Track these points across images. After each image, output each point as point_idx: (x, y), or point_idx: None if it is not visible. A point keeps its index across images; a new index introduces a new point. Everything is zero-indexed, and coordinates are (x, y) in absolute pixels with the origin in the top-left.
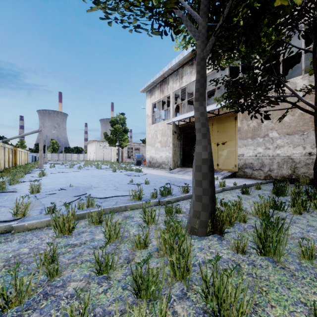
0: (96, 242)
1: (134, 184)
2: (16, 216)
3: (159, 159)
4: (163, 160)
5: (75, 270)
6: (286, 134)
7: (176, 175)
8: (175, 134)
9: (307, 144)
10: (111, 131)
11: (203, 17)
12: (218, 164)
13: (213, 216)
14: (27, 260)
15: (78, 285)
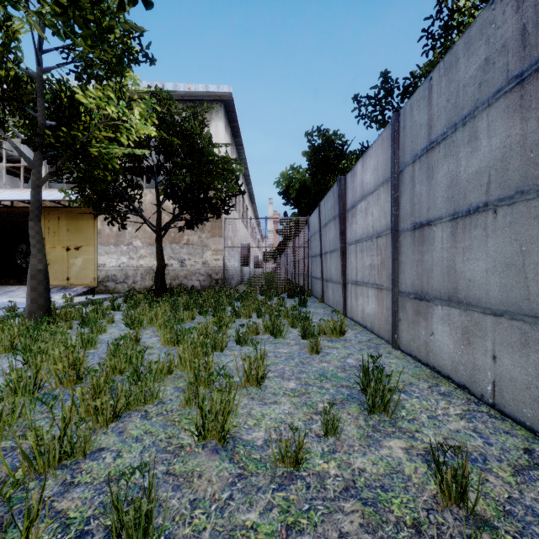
0: None
1: None
2: None
3: None
4: None
5: None
6: (149, 244)
7: None
8: None
9: (165, 256)
10: None
11: (39, 150)
12: (69, 278)
13: (48, 313)
14: None
15: None
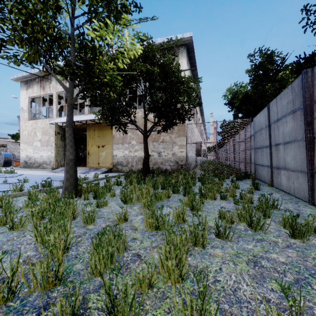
0: None
1: (10, 183)
2: None
3: (39, 158)
4: (44, 160)
5: None
6: (140, 143)
7: (59, 174)
8: (58, 135)
9: (149, 150)
10: None
11: (71, 81)
12: (99, 163)
13: (76, 188)
14: None
15: None
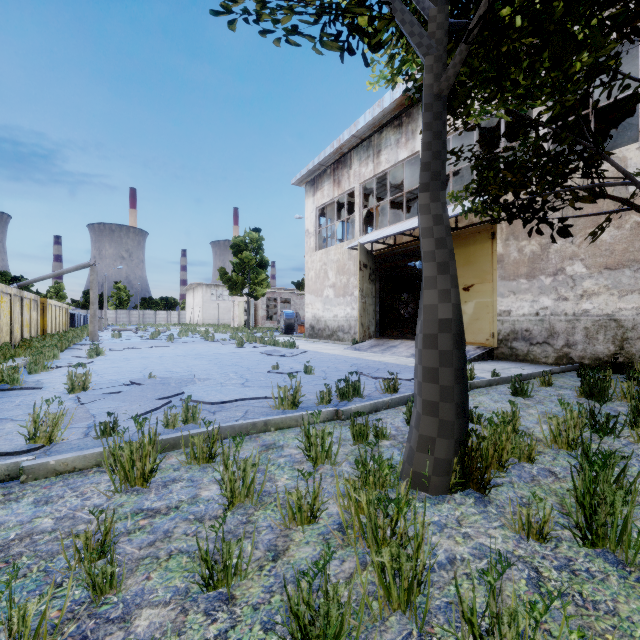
0: (202, 505)
1: (283, 372)
2: (34, 441)
3: (331, 321)
4: (339, 324)
5: (154, 576)
6: (604, 268)
7: (368, 355)
8: (365, 271)
9: None
10: (233, 264)
11: (438, 4)
12: None
13: (463, 448)
14: (49, 547)
15: (158, 617)
